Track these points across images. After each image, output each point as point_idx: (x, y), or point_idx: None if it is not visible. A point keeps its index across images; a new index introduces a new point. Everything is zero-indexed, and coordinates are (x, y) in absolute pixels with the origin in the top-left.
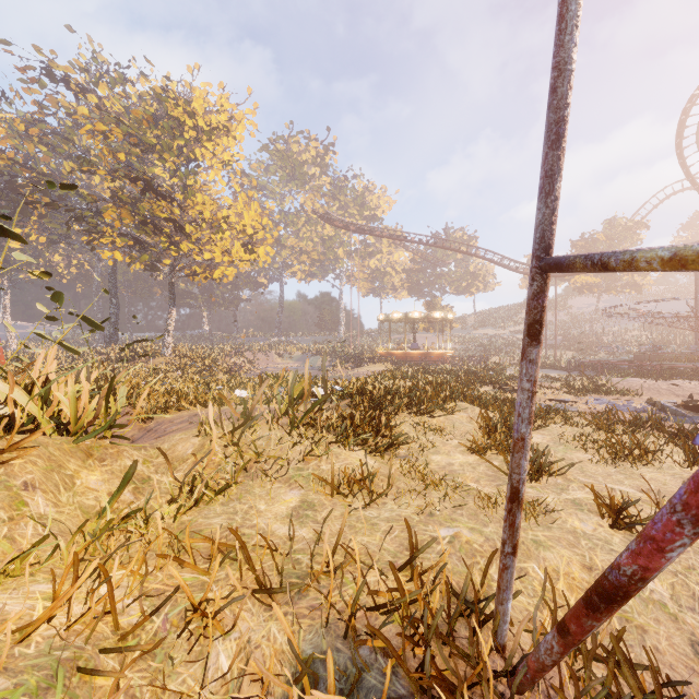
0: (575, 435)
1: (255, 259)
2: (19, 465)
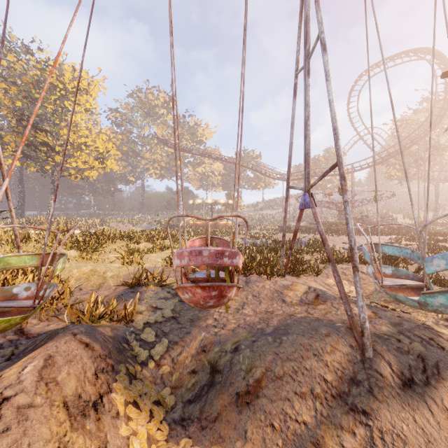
0: None
1: (105, 167)
2: None
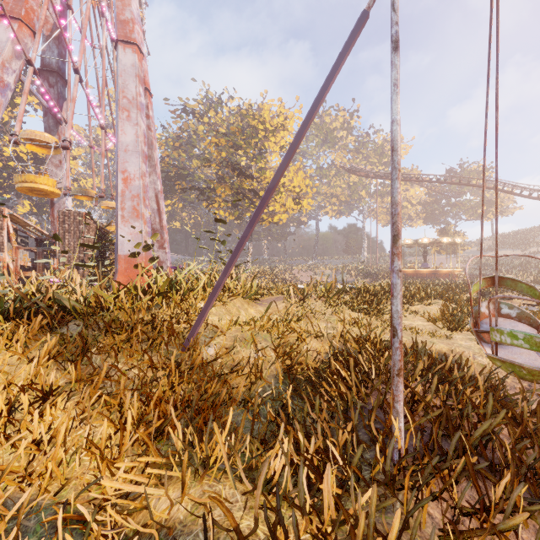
0: None
1: (300, 208)
2: (235, 301)
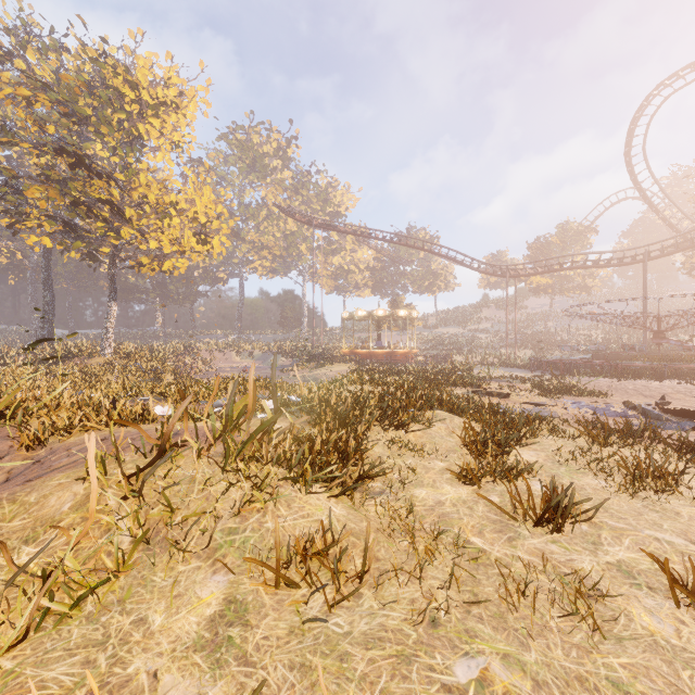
0: (573, 451)
1: (208, 250)
2: None
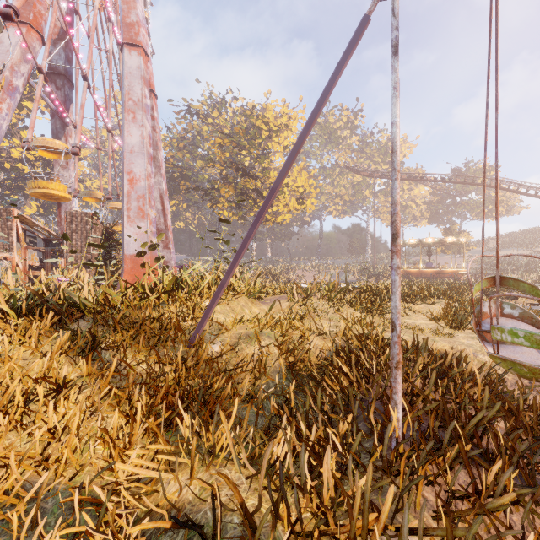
0: None
1: (304, 208)
2: (239, 300)
